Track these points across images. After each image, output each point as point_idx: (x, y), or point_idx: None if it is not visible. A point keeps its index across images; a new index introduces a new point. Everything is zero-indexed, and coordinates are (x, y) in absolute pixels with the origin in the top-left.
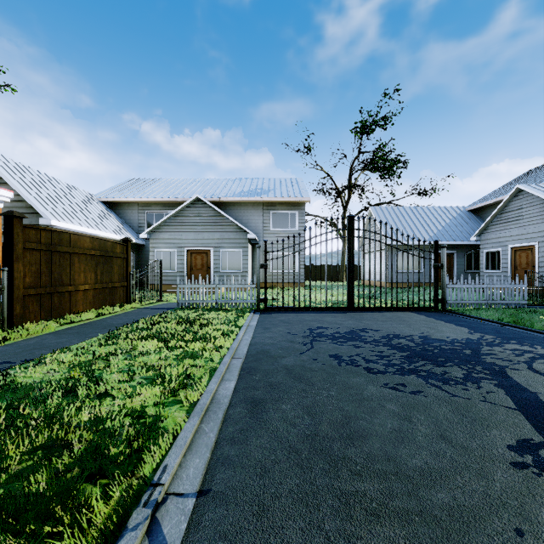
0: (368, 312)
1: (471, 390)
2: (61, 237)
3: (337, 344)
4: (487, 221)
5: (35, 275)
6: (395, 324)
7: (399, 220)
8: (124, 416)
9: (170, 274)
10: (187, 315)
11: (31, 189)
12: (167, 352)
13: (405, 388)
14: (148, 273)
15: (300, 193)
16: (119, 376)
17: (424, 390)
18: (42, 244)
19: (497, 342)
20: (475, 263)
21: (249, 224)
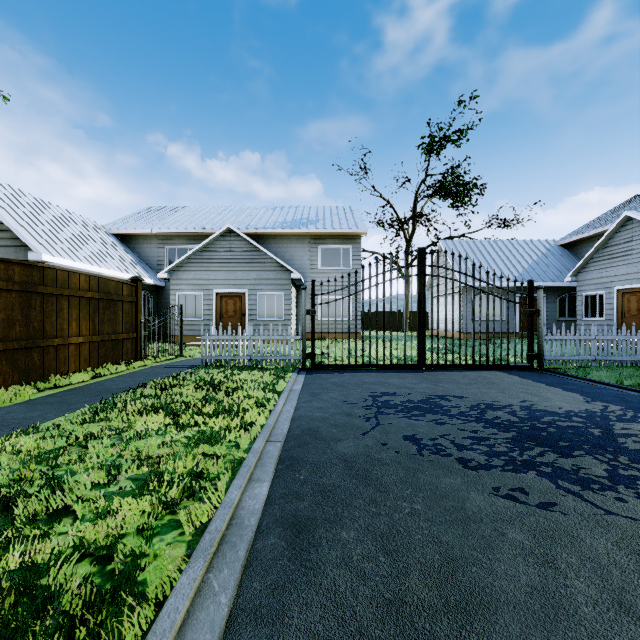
0: (444, 371)
1: (630, 501)
2: (44, 274)
3: (411, 419)
4: (586, 257)
5: (4, 325)
6: (483, 388)
7: (476, 257)
8: (82, 558)
9: (195, 322)
10: (211, 376)
11: (19, 216)
12: (176, 432)
13: (528, 498)
14: (164, 321)
15: (355, 223)
16: (93, 478)
17: (558, 501)
18: (14, 283)
19: (630, 416)
20: (569, 309)
21: (293, 262)
